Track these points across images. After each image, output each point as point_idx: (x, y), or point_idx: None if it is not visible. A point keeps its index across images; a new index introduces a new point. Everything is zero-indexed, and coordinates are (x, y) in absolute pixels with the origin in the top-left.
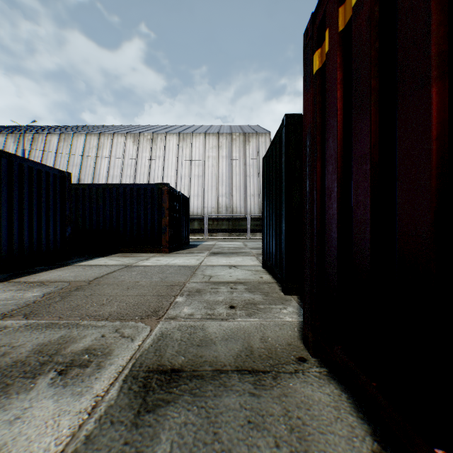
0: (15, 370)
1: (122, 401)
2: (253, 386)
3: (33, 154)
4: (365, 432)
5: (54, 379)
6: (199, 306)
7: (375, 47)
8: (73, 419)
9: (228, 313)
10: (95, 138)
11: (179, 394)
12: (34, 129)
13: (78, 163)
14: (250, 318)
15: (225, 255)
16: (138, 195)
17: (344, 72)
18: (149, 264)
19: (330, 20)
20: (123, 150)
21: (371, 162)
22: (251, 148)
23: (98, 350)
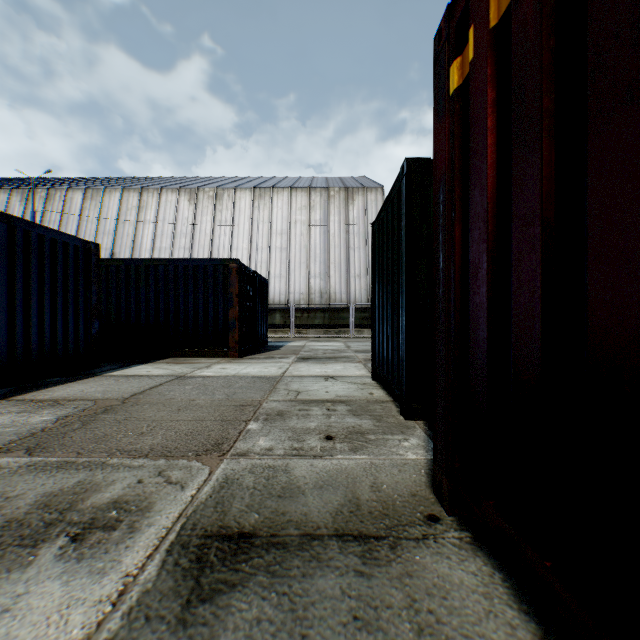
0: (8, 534)
1: (165, 584)
2: (360, 561)
3: (48, 218)
4: (532, 636)
5: (65, 549)
6: (281, 436)
7: (549, 46)
8: (89, 612)
9: (324, 447)
10: (136, 195)
11: (250, 573)
12: (49, 183)
13: (112, 231)
14: (356, 455)
15: (319, 361)
16: (195, 275)
17: (498, 89)
18: (211, 374)
19: (476, 12)
20: (175, 212)
21: (542, 223)
22: (356, 209)
23: (132, 502)
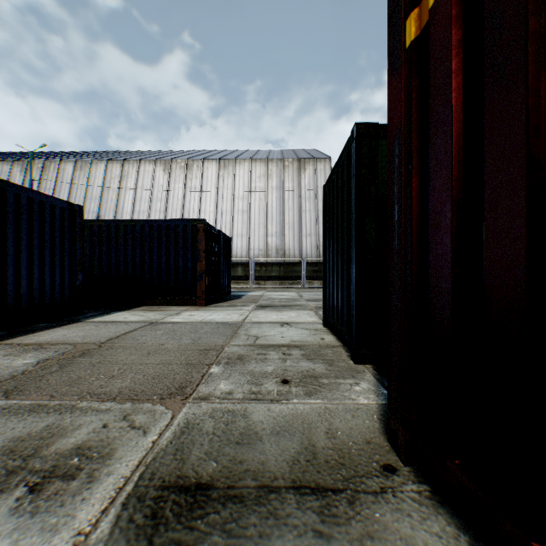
0: None
1: (116, 545)
2: (318, 518)
3: (44, 186)
4: None
5: (21, 501)
6: (240, 379)
7: None
8: None
9: (280, 391)
10: (118, 166)
11: (205, 532)
12: (45, 156)
13: (98, 197)
14: (311, 399)
15: (275, 308)
16: (167, 233)
17: (464, 28)
18: (180, 320)
19: None
20: (151, 180)
21: (528, 161)
22: (307, 177)
23: (95, 448)
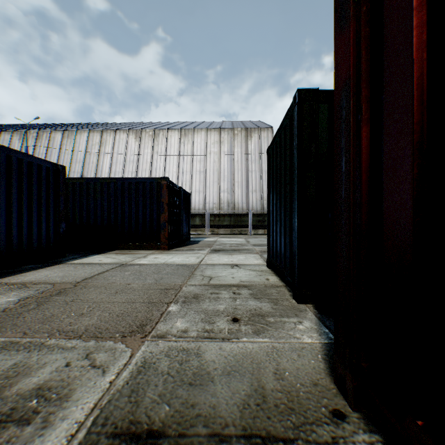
0: None
1: None
2: None
3: (37, 151)
4: None
5: None
6: (195, 317)
7: None
8: None
9: (231, 330)
10: (98, 134)
11: None
12: (39, 127)
13: (81, 160)
14: (259, 338)
15: (227, 252)
16: (136, 189)
17: None
18: (146, 262)
19: None
20: (125, 146)
21: None
22: (253, 143)
23: (54, 389)
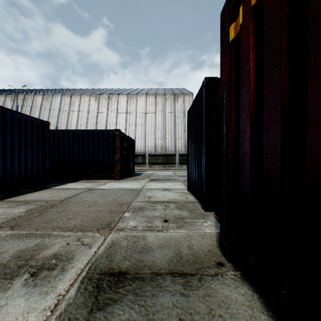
0: None
1: (79, 300)
2: (182, 287)
3: (24, 109)
4: None
5: (27, 280)
6: (141, 220)
7: (285, 12)
8: (38, 316)
9: (163, 226)
10: (68, 97)
11: (124, 294)
12: (25, 92)
13: (56, 116)
14: (180, 230)
15: (160, 181)
16: (98, 137)
17: (255, 38)
18: (105, 188)
19: None
20: (88, 106)
21: (281, 108)
22: (179, 104)
23: (63, 255)
